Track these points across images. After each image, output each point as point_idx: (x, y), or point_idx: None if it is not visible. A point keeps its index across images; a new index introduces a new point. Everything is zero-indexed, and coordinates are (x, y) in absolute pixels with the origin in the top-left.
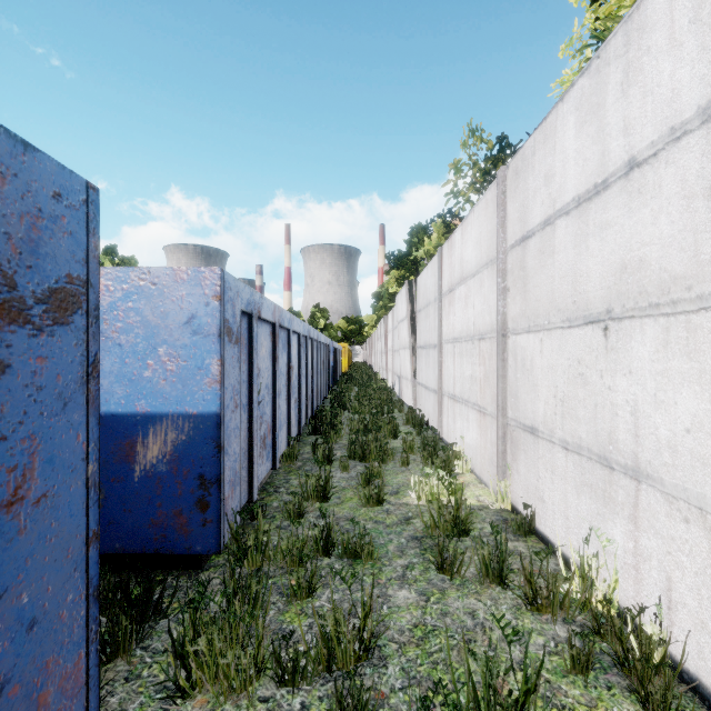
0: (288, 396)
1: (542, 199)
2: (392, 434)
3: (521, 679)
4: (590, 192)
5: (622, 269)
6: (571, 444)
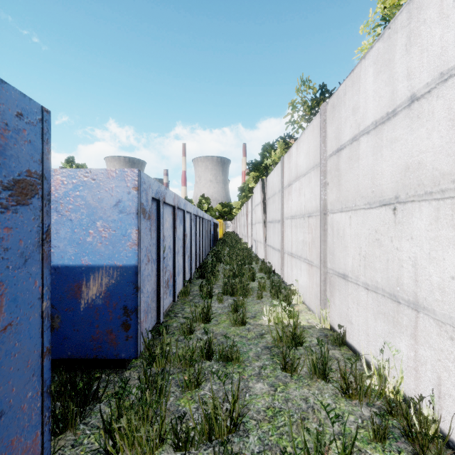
0: (183, 253)
1: (351, 124)
2: (251, 278)
3: (339, 445)
4: (384, 118)
5: (406, 169)
6: (370, 286)
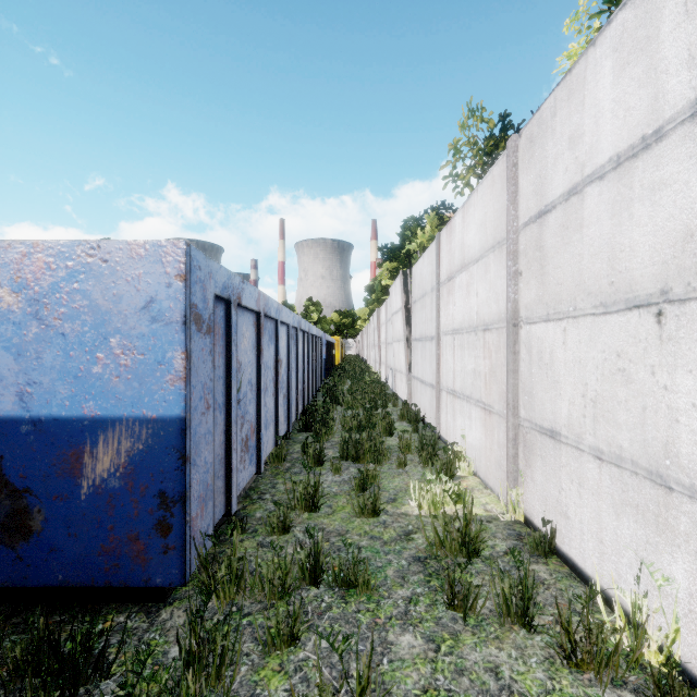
0: (275, 391)
1: (566, 165)
2: (387, 431)
3: None
4: (635, 148)
5: (686, 237)
6: (607, 454)
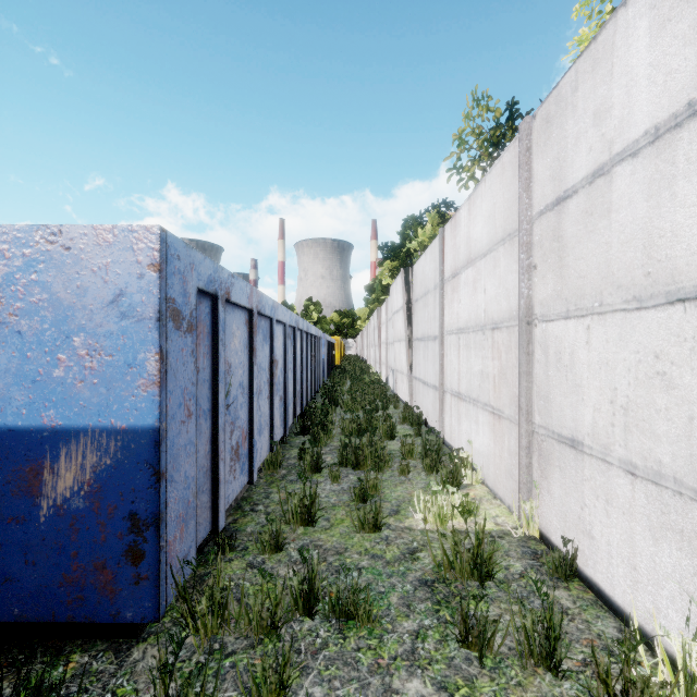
0: (270, 394)
1: (590, 144)
2: (388, 435)
3: None
4: (679, 116)
5: None
6: (642, 469)
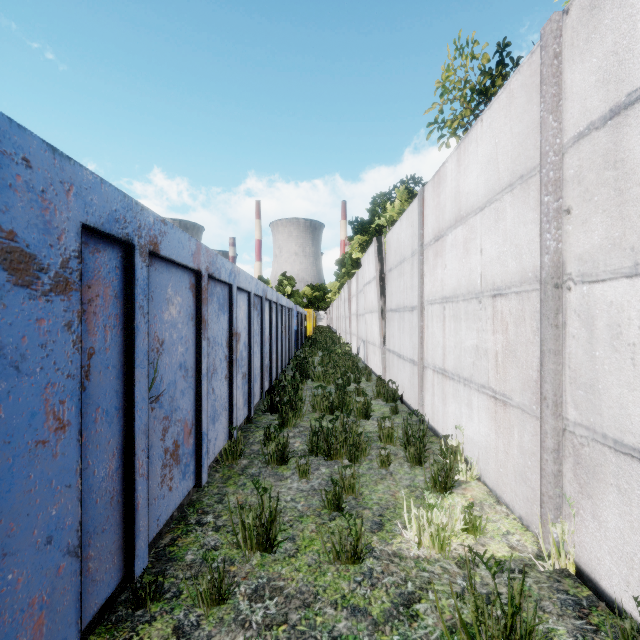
0: (229, 372)
1: None
2: (363, 414)
3: None
4: None
5: None
6: None
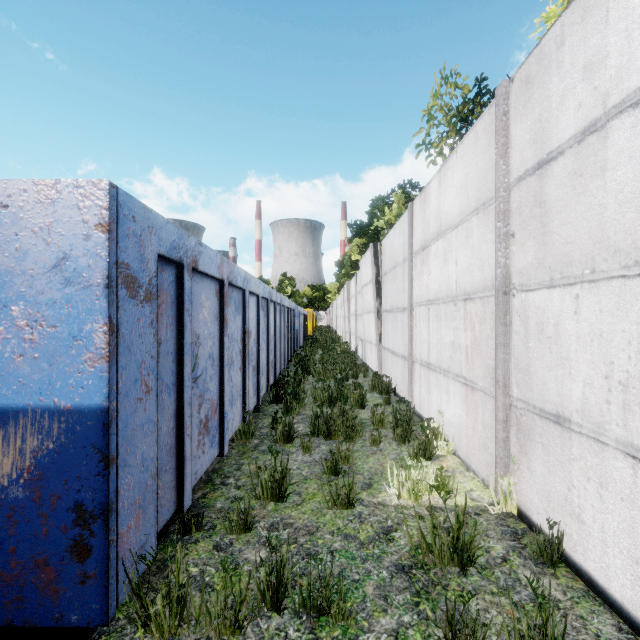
0: (243, 364)
1: (579, 100)
2: (359, 404)
3: None
4: None
5: None
6: None
